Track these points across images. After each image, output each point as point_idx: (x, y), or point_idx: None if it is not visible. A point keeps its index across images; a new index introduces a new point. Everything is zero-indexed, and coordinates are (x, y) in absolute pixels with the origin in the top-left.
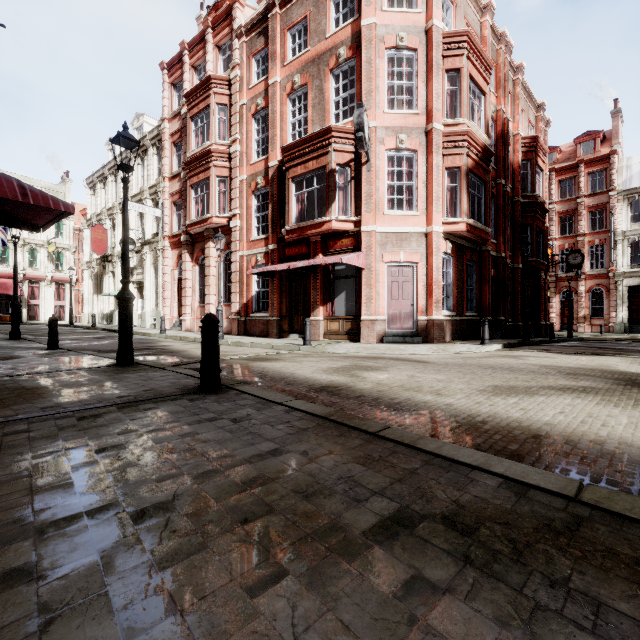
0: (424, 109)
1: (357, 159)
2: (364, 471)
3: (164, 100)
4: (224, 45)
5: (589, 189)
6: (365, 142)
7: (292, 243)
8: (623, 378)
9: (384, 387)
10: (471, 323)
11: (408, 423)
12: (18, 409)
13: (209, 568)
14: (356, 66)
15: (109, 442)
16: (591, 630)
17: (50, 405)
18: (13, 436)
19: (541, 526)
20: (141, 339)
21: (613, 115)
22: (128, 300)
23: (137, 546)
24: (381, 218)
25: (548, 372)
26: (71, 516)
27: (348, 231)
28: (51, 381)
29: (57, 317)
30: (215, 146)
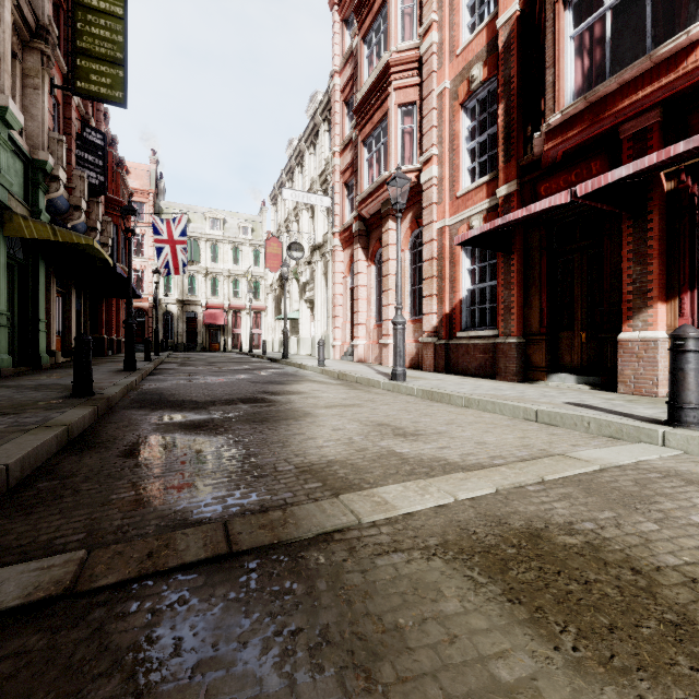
0: None
1: None
2: None
3: (334, 48)
4: None
5: None
6: None
7: (558, 165)
8: None
9: None
10: None
11: None
12: None
13: None
14: None
15: None
16: None
17: None
18: None
19: None
20: (282, 374)
21: None
22: None
23: None
24: None
25: None
26: None
27: None
28: None
29: (257, 346)
30: (396, 56)
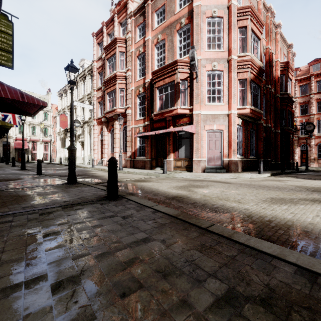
0: (227, 48)
1: (191, 76)
2: (201, 256)
3: (94, 51)
4: (123, 22)
5: (317, 90)
6: (195, 67)
7: (157, 121)
8: None
9: (207, 197)
10: (252, 162)
11: (224, 220)
12: (11, 208)
13: None
14: (190, 28)
15: (52, 230)
16: None
17: (28, 206)
18: (2, 224)
19: None
20: (82, 170)
21: None
22: (73, 150)
23: (49, 314)
24: (203, 107)
25: (301, 190)
26: (15, 285)
27: (186, 114)
28: (33, 192)
29: (45, 159)
30: (118, 73)
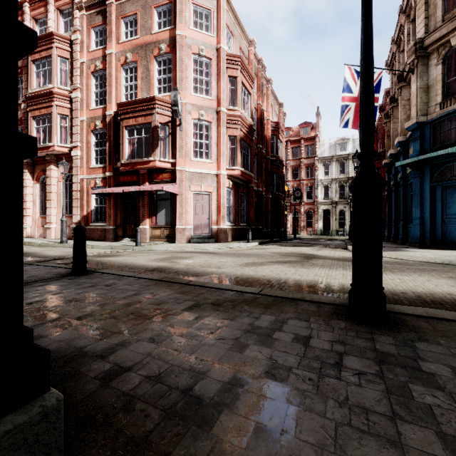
0: (216, 97)
1: (173, 121)
2: (181, 295)
3: None
4: (65, 10)
5: (306, 154)
6: (179, 113)
7: (125, 173)
8: (304, 256)
9: (190, 266)
10: (243, 230)
11: (202, 281)
12: None
13: (123, 324)
14: (172, 59)
15: (31, 300)
16: (247, 316)
17: None
18: None
19: (244, 301)
20: None
21: (317, 115)
22: None
23: (86, 325)
24: (189, 162)
25: (274, 255)
26: (41, 323)
27: (167, 168)
28: None
29: None
30: (57, 89)
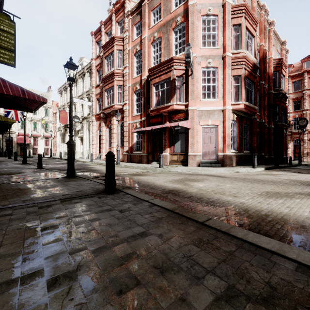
0: (221, 46)
1: (186, 73)
2: (199, 252)
3: (92, 50)
4: (120, 21)
5: (309, 86)
6: (191, 63)
7: (153, 116)
8: None
9: (203, 191)
10: (246, 156)
11: (220, 214)
12: (11, 201)
13: None
14: (186, 26)
15: (50, 223)
16: None
17: (28, 199)
18: (2, 217)
19: None
20: (81, 164)
21: None
22: (72, 145)
23: None
24: (199, 102)
25: (295, 184)
26: (11, 280)
27: (182, 110)
28: (33, 185)
29: (45, 153)
30: (116, 70)
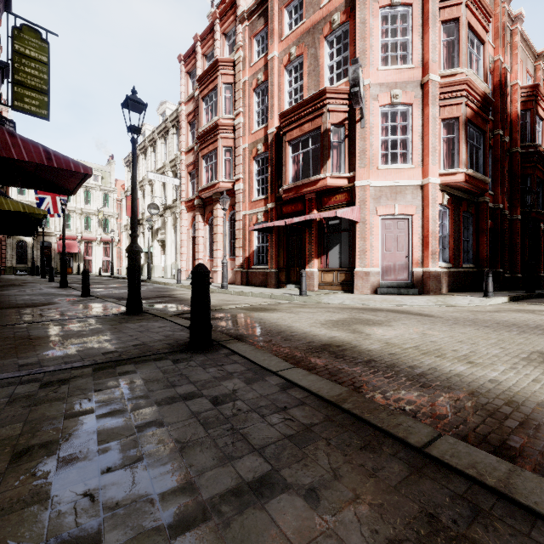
0: (419, 62)
1: (351, 118)
2: None
3: (181, 87)
4: (229, 32)
5: None
6: (360, 97)
7: (289, 201)
8: None
9: (395, 348)
10: (468, 275)
11: (451, 413)
12: None
13: None
14: (350, 29)
15: (44, 434)
16: None
17: (31, 361)
18: None
19: None
20: (160, 288)
21: None
22: (136, 253)
23: None
24: (375, 173)
25: None
26: None
27: (342, 187)
28: (58, 330)
29: (105, 269)
30: (222, 120)
